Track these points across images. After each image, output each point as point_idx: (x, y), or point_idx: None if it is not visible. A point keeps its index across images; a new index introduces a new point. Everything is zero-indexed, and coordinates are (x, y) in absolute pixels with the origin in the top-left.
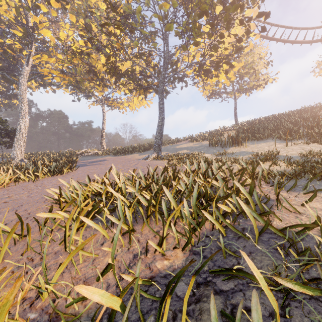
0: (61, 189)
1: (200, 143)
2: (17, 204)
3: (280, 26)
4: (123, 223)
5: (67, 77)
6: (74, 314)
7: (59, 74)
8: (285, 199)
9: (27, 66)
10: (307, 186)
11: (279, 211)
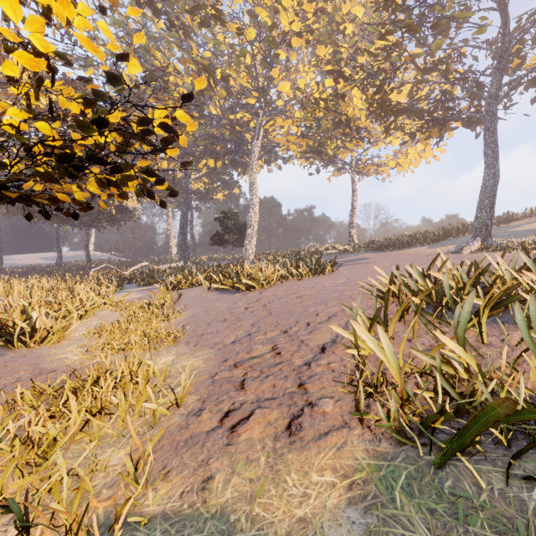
0: (392, 278)
1: None
2: (316, 299)
3: None
4: None
5: (306, 140)
6: None
7: (296, 139)
8: None
9: (257, 140)
10: None
11: None
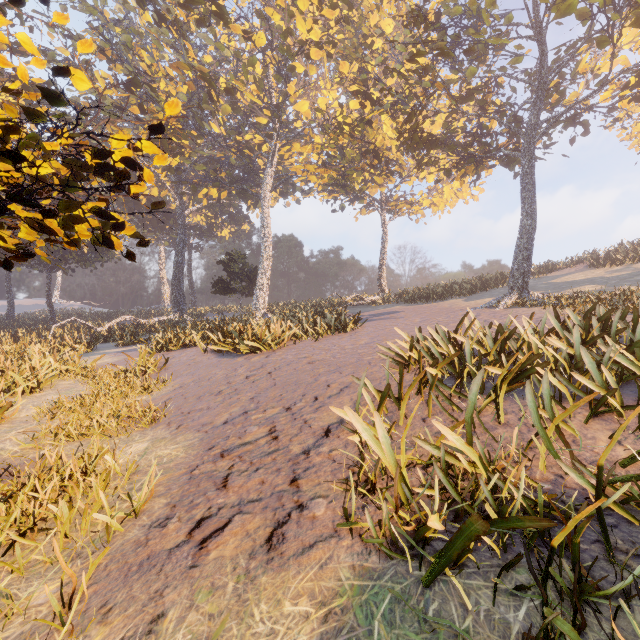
0: (413, 343)
1: (628, 267)
2: (331, 366)
3: None
4: (605, 392)
5: (328, 171)
6: (625, 497)
7: (317, 169)
8: None
9: (271, 167)
10: None
11: None
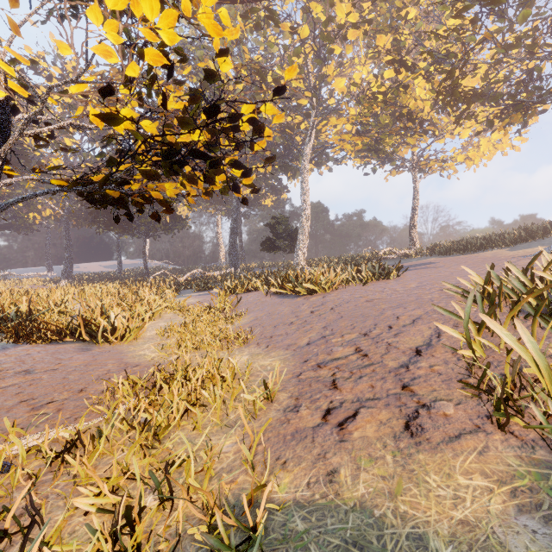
0: (488, 278)
1: None
2: (391, 303)
3: None
4: None
5: (362, 138)
6: None
7: (351, 137)
8: None
9: (309, 141)
10: None
11: None
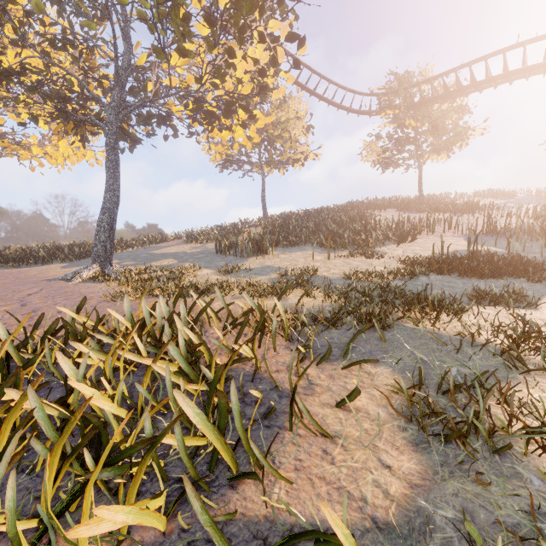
0: None
1: (203, 245)
2: None
3: (323, 78)
4: None
5: None
6: None
7: None
8: (304, 408)
9: None
10: (348, 348)
11: (295, 433)
